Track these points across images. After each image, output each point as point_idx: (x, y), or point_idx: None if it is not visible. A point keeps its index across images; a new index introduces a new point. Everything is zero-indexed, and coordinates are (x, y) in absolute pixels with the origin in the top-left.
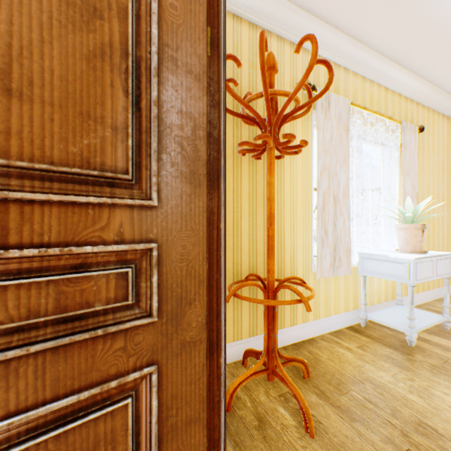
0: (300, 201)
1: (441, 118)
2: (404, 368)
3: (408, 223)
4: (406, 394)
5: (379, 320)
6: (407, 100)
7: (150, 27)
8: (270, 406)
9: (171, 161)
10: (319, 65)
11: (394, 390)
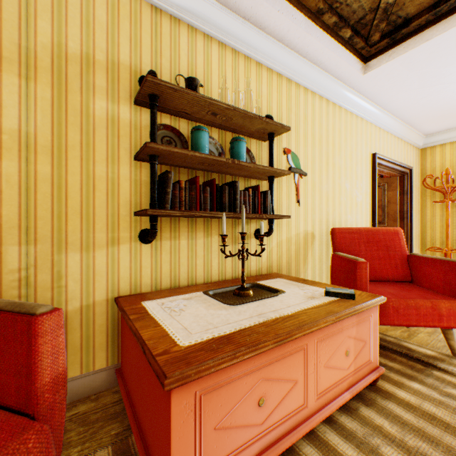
0: None
1: None
2: None
3: None
4: None
5: None
6: None
7: (385, 199)
8: None
9: (389, 218)
10: None
11: None
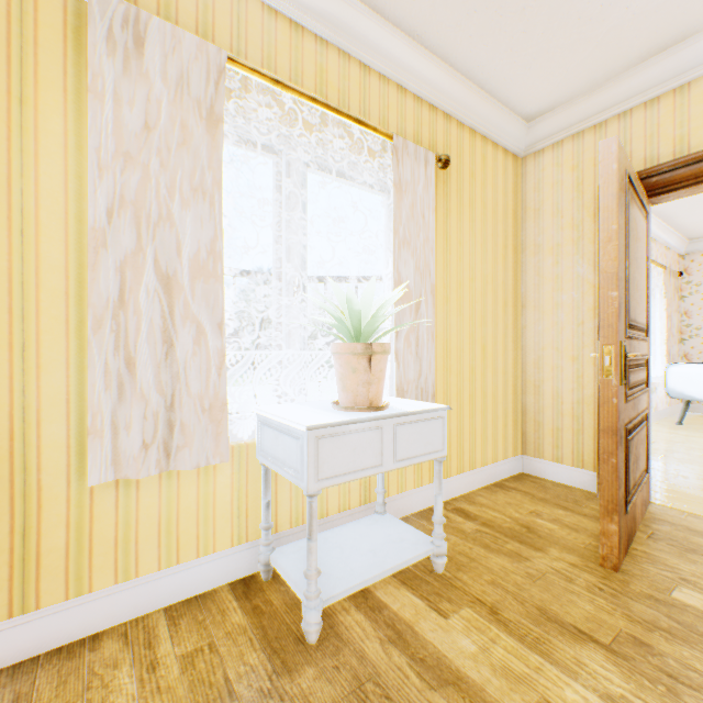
0: (57, 283)
1: (502, 155)
2: None
3: (350, 340)
4: None
5: (281, 570)
6: (423, 104)
7: None
8: None
9: None
10: None
11: None
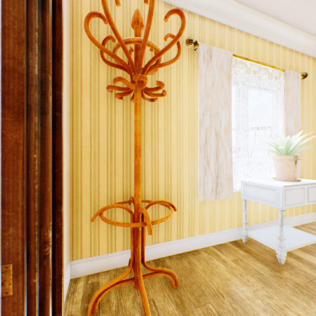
0: (186, 137)
1: None
2: (267, 285)
3: (283, 154)
4: (260, 312)
5: (256, 238)
6: (292, 52)
7: None
8: (130, 312)
9: None
10: (205, 25)
11: (250, 307)
